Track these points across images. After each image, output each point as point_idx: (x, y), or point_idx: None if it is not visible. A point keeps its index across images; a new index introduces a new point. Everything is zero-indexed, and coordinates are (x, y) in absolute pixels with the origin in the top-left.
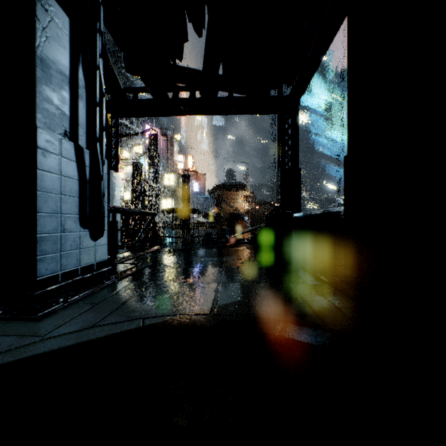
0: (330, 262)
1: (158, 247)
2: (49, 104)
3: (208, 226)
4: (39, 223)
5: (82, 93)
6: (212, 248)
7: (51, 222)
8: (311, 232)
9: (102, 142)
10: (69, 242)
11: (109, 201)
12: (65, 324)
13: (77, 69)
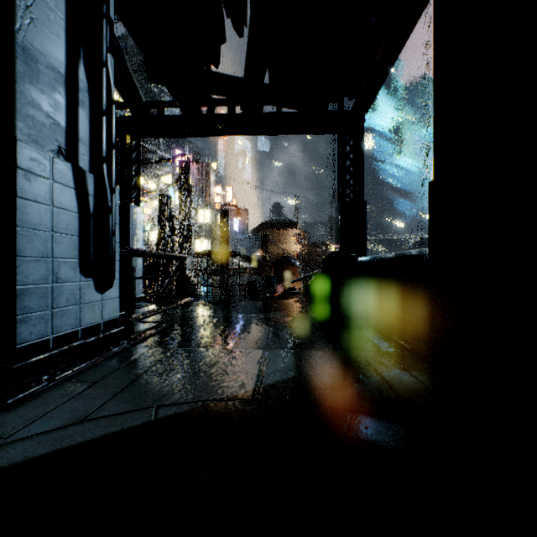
0: (408, 320)
1: (188, 300)
2: (36, 110)
3: (251, 273)
4: (19, 270)
5: (84, 98)
6: (255, 300)
7: (37, 269)
8: (380, 281)
9: (110, 163)
10: (64, 296)
11: (129, 241)
12: (44, 416)
13: (76, 66)
